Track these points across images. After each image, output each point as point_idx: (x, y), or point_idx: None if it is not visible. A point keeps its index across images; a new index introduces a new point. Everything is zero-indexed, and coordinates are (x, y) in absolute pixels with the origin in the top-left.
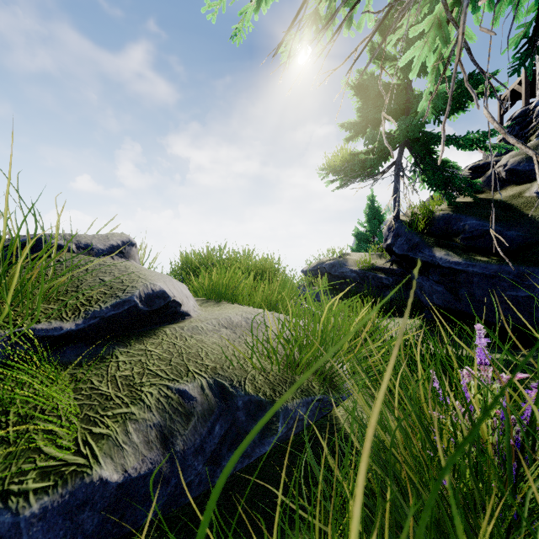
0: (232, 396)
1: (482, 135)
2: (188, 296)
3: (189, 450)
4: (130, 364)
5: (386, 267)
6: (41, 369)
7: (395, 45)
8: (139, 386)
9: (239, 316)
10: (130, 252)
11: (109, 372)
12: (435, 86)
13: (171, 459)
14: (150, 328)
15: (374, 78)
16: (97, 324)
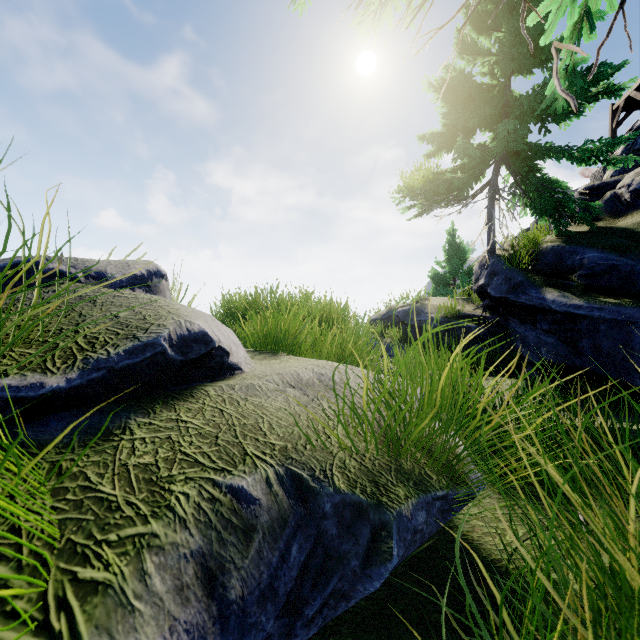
0: (315, 494)
1: (606, 144)
2: (236, 343)
3: (251, 595)
4: (153, 443)
5: (476, 314)
6: (1, 453)
7: (489, 36)
8: (166, 482)
9: (310, 371)
10: (159, 286)
11: (118, 458)
12: (573, 57)
13: (221, 617)
14: (185, 387)
15: (464, 76)
16: (102, 380)
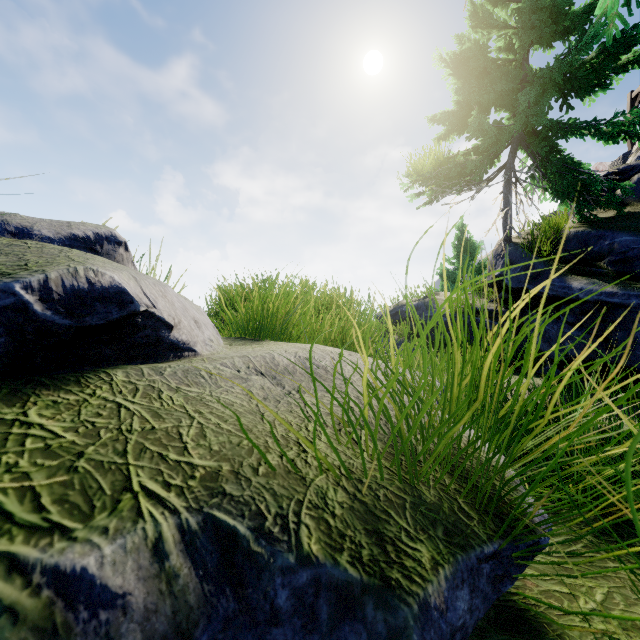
0: (259, 570)
1: (639, 115)
2: (201, 321)
3: None
4: None
5: (490, 308)
6: None
7: (505, 7)
8: None
9: (291, 354)
10: (115, 255)
11: None
12: None
13: None
14: (80, 370)
15: (479, 47)
16: None
